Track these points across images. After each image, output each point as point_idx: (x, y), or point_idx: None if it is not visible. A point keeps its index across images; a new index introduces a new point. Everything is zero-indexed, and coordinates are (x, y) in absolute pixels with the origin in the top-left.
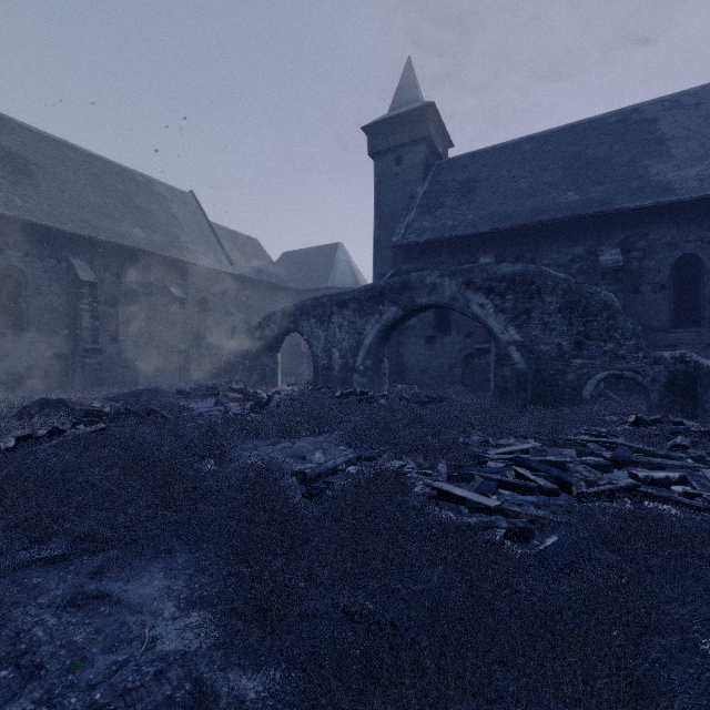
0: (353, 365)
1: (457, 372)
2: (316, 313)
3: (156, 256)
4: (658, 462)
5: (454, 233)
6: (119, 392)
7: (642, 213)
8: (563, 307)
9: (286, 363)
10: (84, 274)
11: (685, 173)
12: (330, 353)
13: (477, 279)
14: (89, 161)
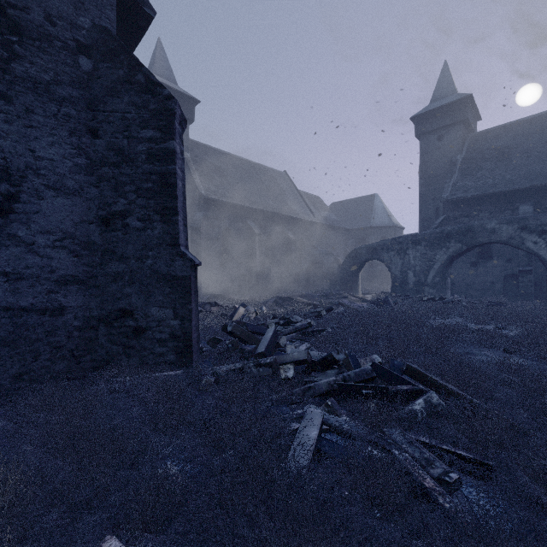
0: (424, 281)
1: (498, 286)
2: (394, 248)
3: (280, 216)
4: None
5: (496, 190)
6: (297, 294)
7: None
8: None
9: None
10: (256, 230)
11: None
12: (405, 273)
13: (531, 225)
14: (241, 163)
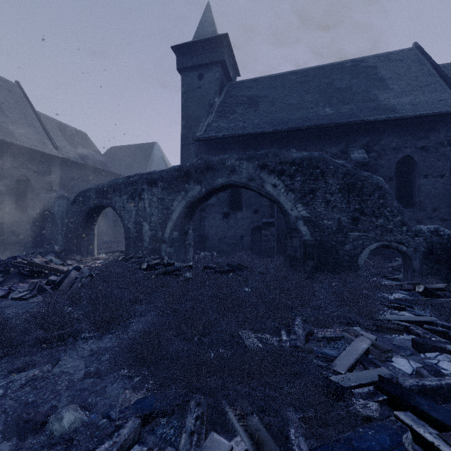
0: (161, 237)
1: (247, 240)
2: (128, 190)
3: None
4: None
5: (245, 131)
6: None
7: (377, 125)
8: (342, 188)
9: (110, 233)
10: None
11: (402, 100)
12: (140, 226)
13: (271, 162)
14: None
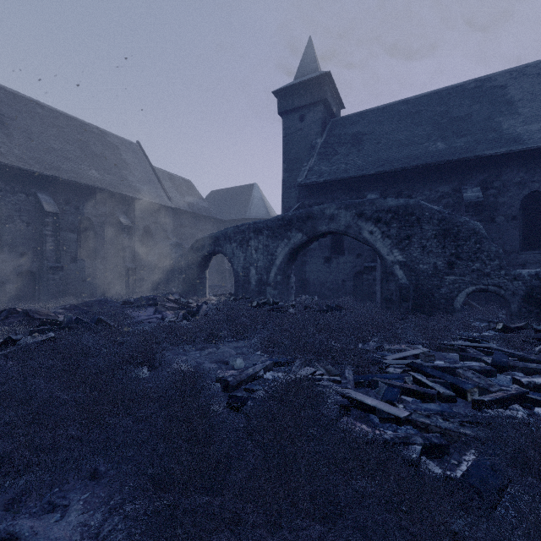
0: (266, 280)
1: (349, 285)
2: (237, 238)
3: (109, 193)
4: (533, 367)
5: (346, 175)
6: (74, 302)
7: (497, 159)
8: (438, 234)
9: (213, 277)
10: (49, 206)
11: (531, 127)
12: (248, 270)
13: (367, 210)
14: (54, 116)
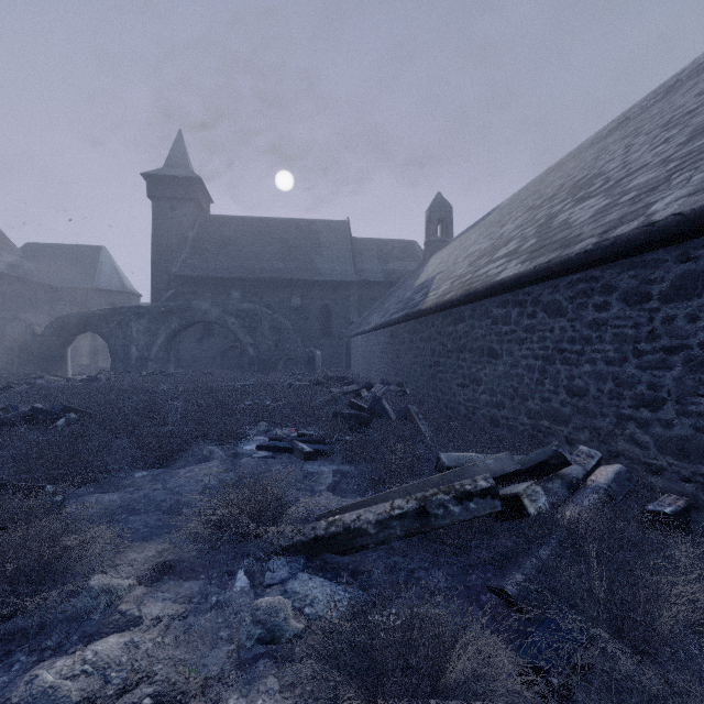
0: (148, 356)
1: (218, 360)
2: (115, 319)
3: None
4: None
5: (216, 274)
6: None
7: (310, 282)
8: (270, 328)
9: None
10: None
11: (326, 266)
12: (128, 348)
13: (231, 309)
14: None
